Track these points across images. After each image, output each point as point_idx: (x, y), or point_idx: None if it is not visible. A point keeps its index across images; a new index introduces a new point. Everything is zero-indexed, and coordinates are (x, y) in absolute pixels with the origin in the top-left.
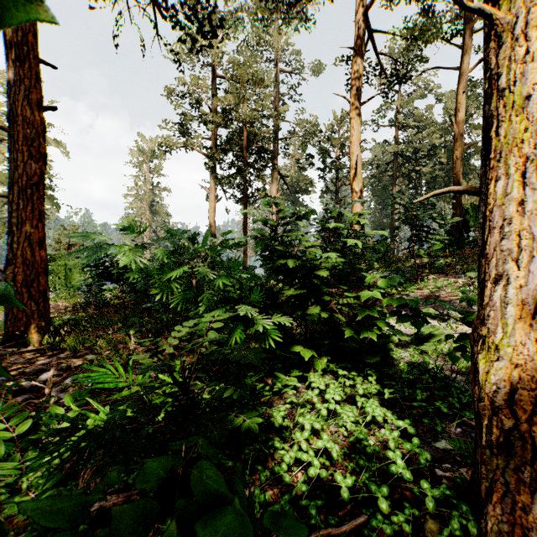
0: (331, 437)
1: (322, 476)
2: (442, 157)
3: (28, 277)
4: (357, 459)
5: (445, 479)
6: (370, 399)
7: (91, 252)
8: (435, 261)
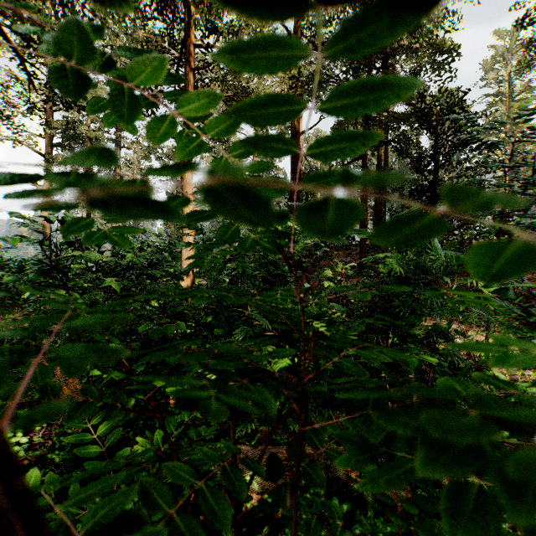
0: None
1: None
2: None
3: None
4: None
5: None
6: None
7: None
8: None
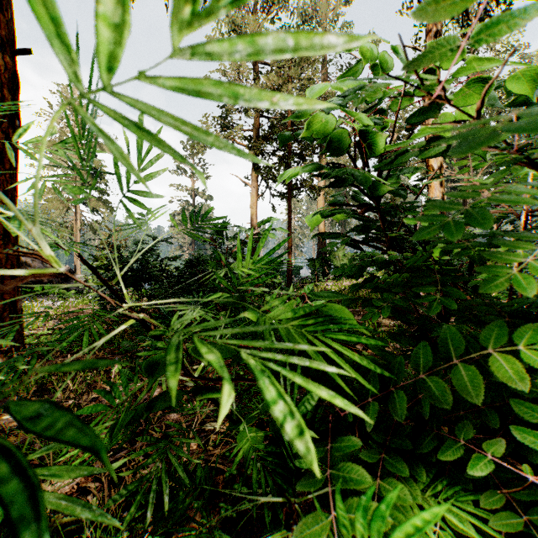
0: None
1: None
2: None
3: None
4: None
5: None
6: None
7: None
8: None
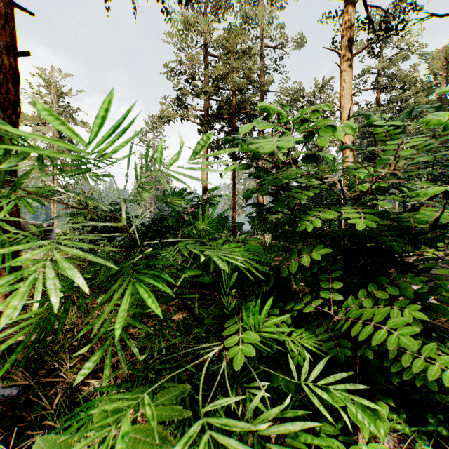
0: None
1: None
2: None
3: None
4: None
5: None
6: None
7: None
8: None
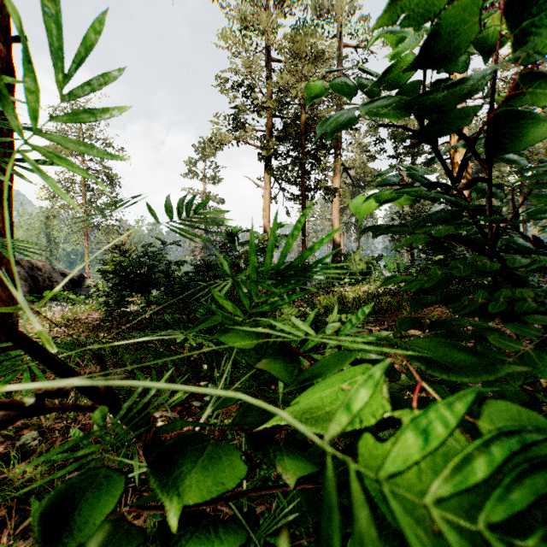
0: None
1: None
2: None
3: None
4: None
5: None
6: None
7: None
8: None
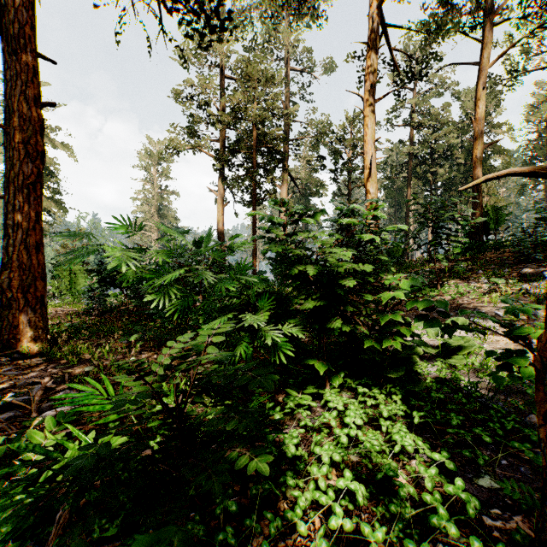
0: (353, 471)
1: (346, 527)
2: (459, 157)
3: (25, 282)
4: (387, 502)
5: (496, 530)
6: (397, 424)
7: (77, 254)
8: (454, 265)
